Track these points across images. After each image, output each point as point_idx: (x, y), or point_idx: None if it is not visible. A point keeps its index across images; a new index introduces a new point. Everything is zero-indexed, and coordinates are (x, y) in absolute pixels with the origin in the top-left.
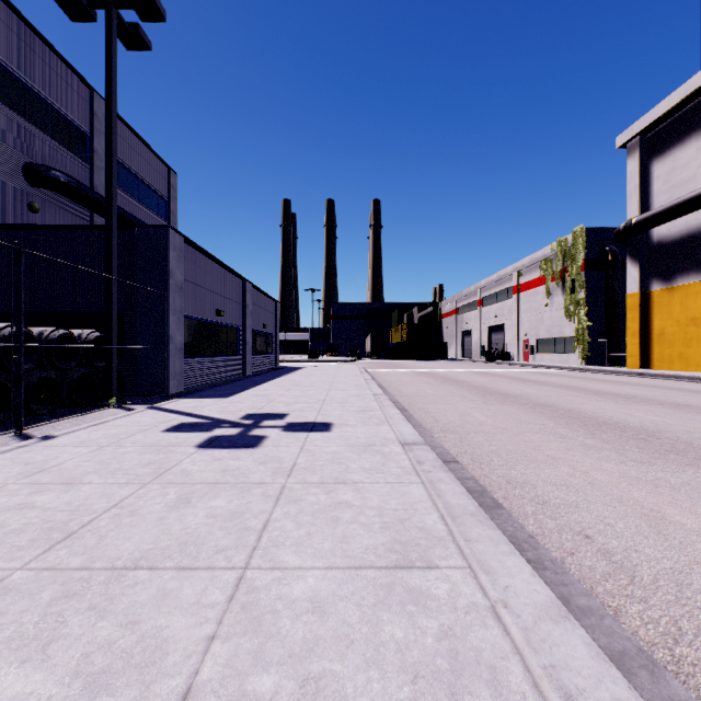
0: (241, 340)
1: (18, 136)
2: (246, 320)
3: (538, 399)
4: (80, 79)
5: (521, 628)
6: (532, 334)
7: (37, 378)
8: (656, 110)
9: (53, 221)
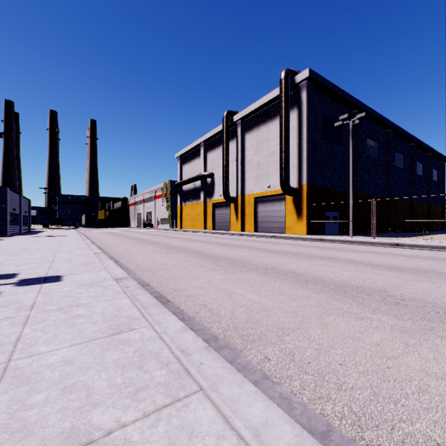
0: (19, 219)
1: None
2: (21, 211)
3: (124, 234)
4: None
5: (82, 237)
6: (159, 216)
7: None
8: (181, 151)
9: None
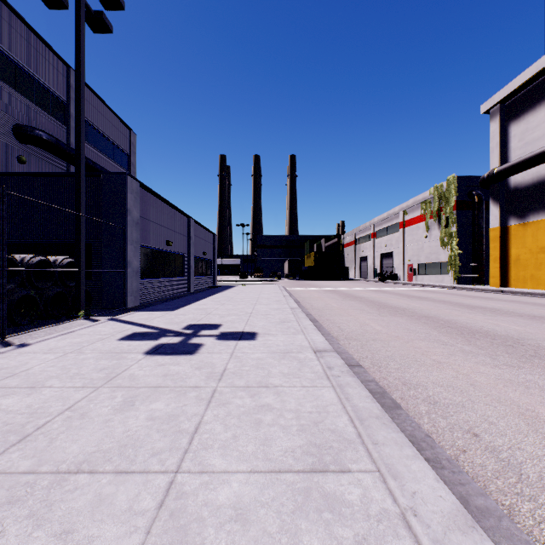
0: (186, 264)
1: (8, 103)
2: (190, 249)
3: (422, 311)
4: (59, 58)
5: (432, 539)
6: (415, 260)
7: (19, 295)
8: (513, 83)
9: (37, 171)
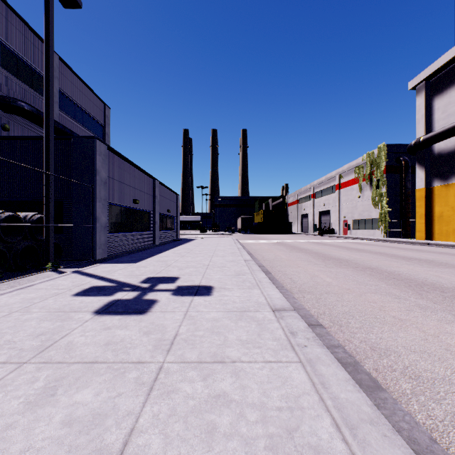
0: (152, 220)
1: None
2: (156, 206)
3: (364, 263)
4: (40, 39)
5: None
6: (349, 216)
7: None
8: (437, 62)
9: None
